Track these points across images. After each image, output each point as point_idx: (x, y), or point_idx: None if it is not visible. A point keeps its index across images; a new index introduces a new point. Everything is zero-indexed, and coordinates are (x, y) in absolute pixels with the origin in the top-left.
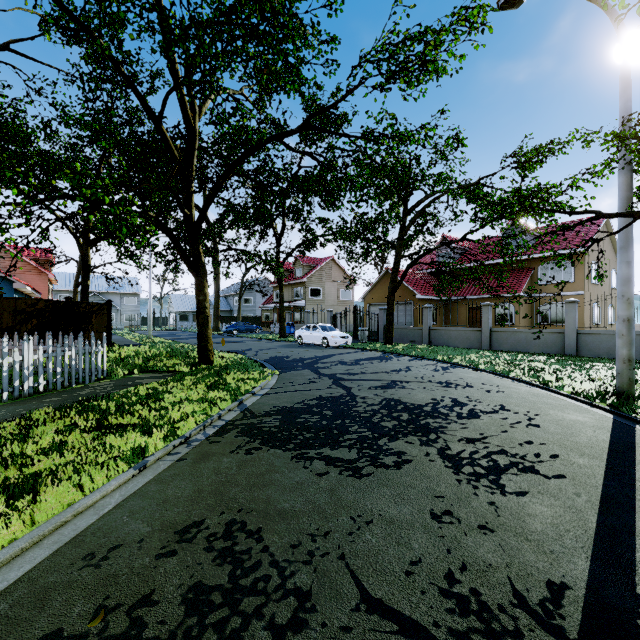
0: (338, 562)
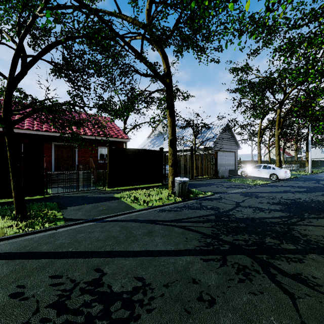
0: (307, 322)
